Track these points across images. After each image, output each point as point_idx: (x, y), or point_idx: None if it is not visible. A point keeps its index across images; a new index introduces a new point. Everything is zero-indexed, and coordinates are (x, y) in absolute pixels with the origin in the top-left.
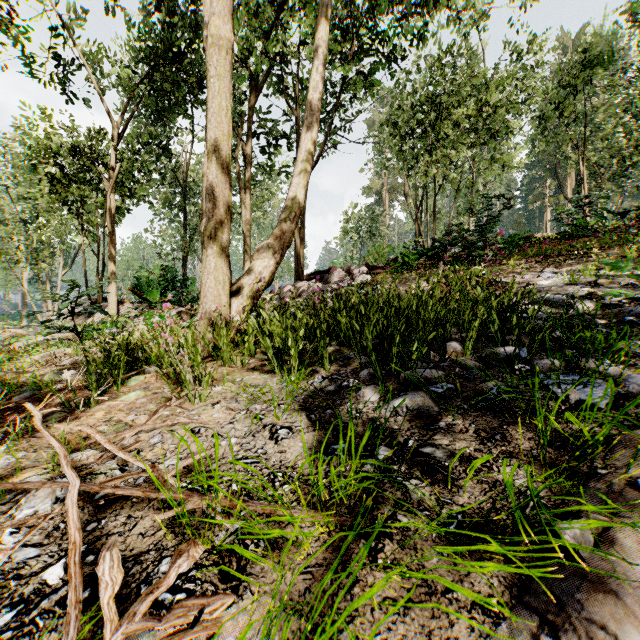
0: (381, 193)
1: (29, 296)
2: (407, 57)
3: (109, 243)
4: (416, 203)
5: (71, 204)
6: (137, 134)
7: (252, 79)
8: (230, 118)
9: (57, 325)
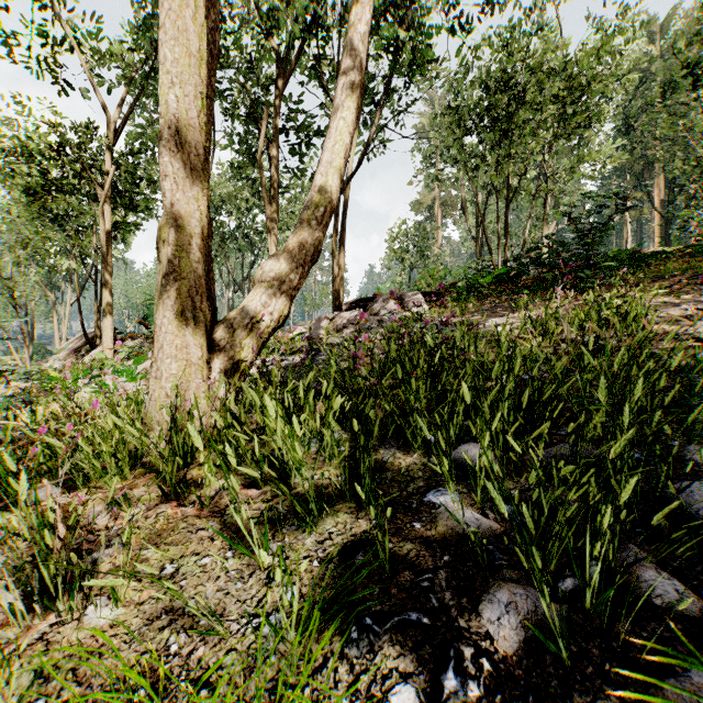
0: (432, 208)
1: (4, 331)
2: (472, 30)
3: (103, 265)
4: (476, 217)
5: (61, 219)
6: (140, 133)
7: (279, 61)
8: (202, 27)
9: (26, 370)
